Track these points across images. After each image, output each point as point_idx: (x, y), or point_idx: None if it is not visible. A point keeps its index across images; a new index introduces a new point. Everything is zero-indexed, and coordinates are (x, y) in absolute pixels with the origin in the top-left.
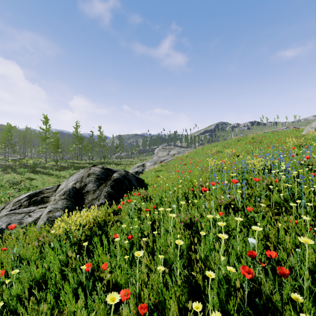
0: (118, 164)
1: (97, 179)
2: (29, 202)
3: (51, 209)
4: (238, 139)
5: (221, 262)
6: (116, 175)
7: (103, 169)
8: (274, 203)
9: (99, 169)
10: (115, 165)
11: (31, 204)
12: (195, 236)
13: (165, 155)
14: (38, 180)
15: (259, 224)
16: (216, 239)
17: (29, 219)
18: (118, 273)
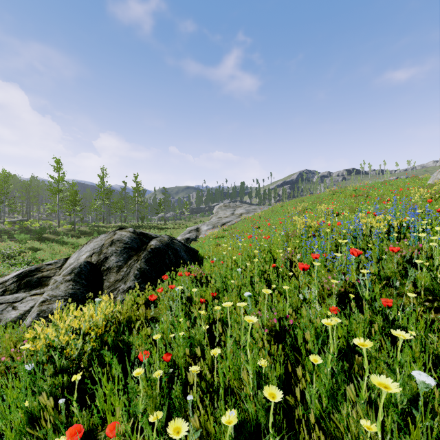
0: (161, 228)
1: (124, 250)
2: (19, 285)
3: (46, 297)
4: (333, 192)
5: None
6: (155, 243)
7: (135, 233)
8: (422, 289)
9: (129, 233)
10: (158, 229)
11: (22, 288)
12: (291, 354)
13: (229, 216)
14: (45, 251)
15: (414, 333)
16: None
17: (12, 314)
18: None
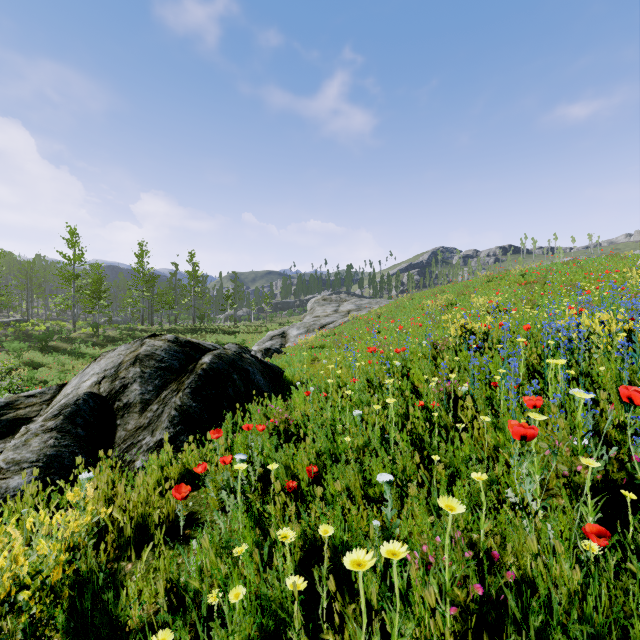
0: (229, 333)
1: (156, 372)
2: None
3: None
4: (489, 279)
5: None
6: (210, 360)
7: (177, 343)
8: None
9: (167, 343)
10: (224, 334)
11: None
12: None
13: (330, 314)
14: (51, 368)
15: None
16: None
17: None
18: None
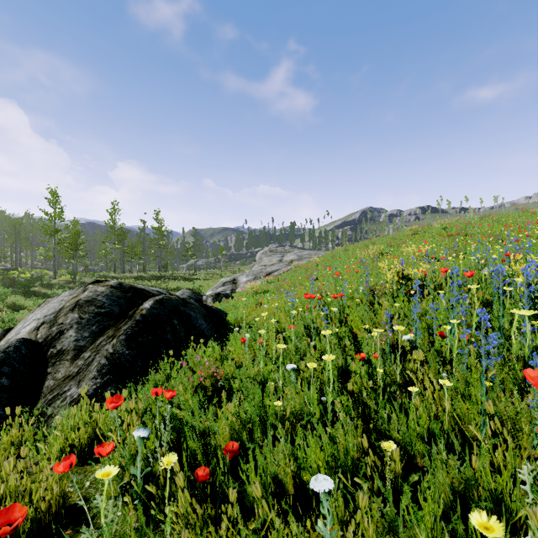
0: (189, 280)
1: (95, 318)
2: None
3: None
4: (415, 232)
5: None
6: (151, 305)
7: (120, 289)
8: None
9: (110, 289)
10: (184, 281)
11: None
12: None
13: (275, 263)
14: (31, 310)
15: None
16: None
17: None
18: None
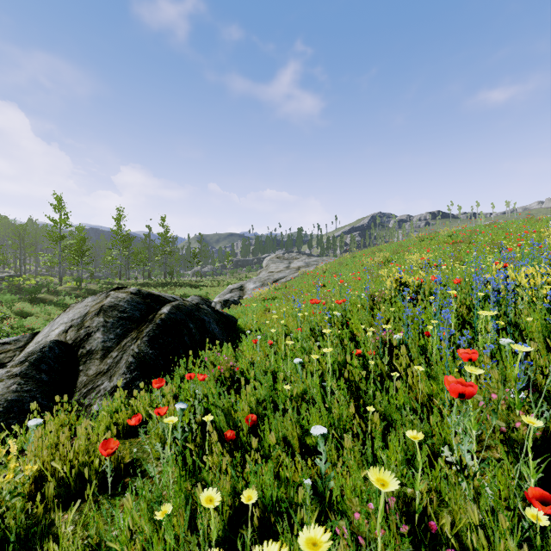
0: (195, 286)
1: (118, 322)
2: None
3: None
4: (421, 239)
5: None
6: (169, 310)
7: (139, 295)
8: None
9: (130, 295)
10: (191, 287)
11: None
12: None
13: (283, 270)
14: (38, 317)
15: None
16: None
17: None
18: None
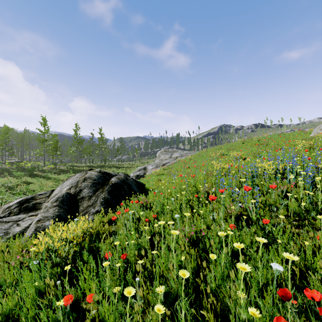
0: (119, 167)
1: (93, 184)
2: (20, 209)
3: (40, 217)
4: (243, 142)
5: (242, 304)
6: (115, 179)
7: (100, 173)
8: (292, 213)
9: (97, 173)
10: (116, 168)
11: (22, 211)
12: (202, 255)
13: (167, 158)
14: (35, 184)
15: (280, 241)
16: (229, 262)
17: (16, 229)
18: (105, 309)
